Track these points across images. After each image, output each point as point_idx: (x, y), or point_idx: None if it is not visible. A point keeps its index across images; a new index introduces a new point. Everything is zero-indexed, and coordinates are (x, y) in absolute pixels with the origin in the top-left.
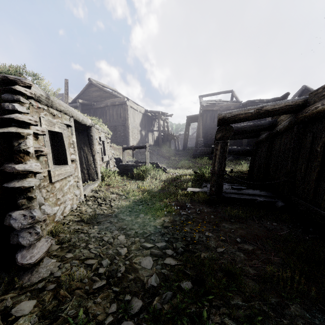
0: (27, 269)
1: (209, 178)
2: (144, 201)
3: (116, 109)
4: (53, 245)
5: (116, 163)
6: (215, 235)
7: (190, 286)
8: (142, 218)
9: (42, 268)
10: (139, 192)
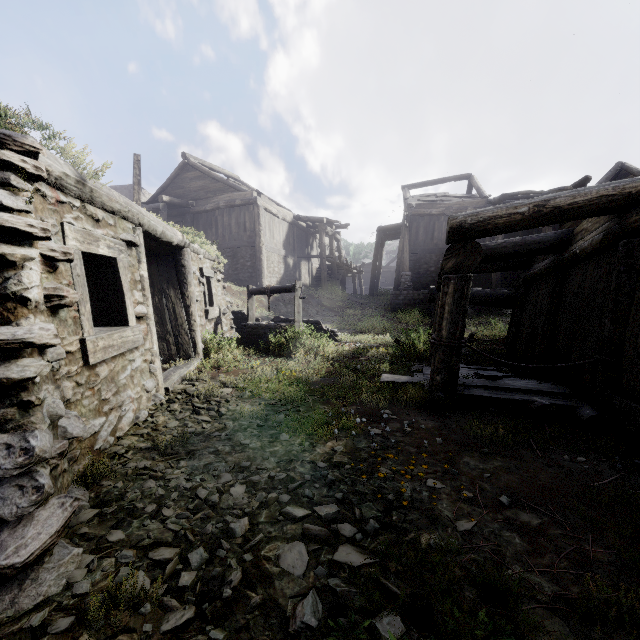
0: (7, 580)
1: (426, 353)
2: (290, 403)
3: (235, 214)
4: (83, 507)
5: (235, 322)
6: (448, 486)
7: (400, 630)
8: (285, 442)
9: (49, 572)
10: (280, 383)
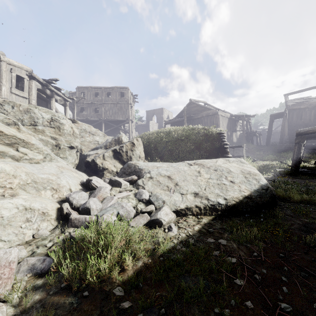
0: None
1: None
2: None
3: (209, 118)
4: None
5: None
6: (291, 180)
7: (281, 183)
8: None
9: None
10: None
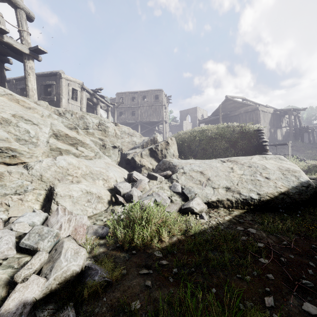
0: None
1: None
2: None
3: (248, 115)
4: None
5: None
6: None
7: None
8: None
9: None
10: None
